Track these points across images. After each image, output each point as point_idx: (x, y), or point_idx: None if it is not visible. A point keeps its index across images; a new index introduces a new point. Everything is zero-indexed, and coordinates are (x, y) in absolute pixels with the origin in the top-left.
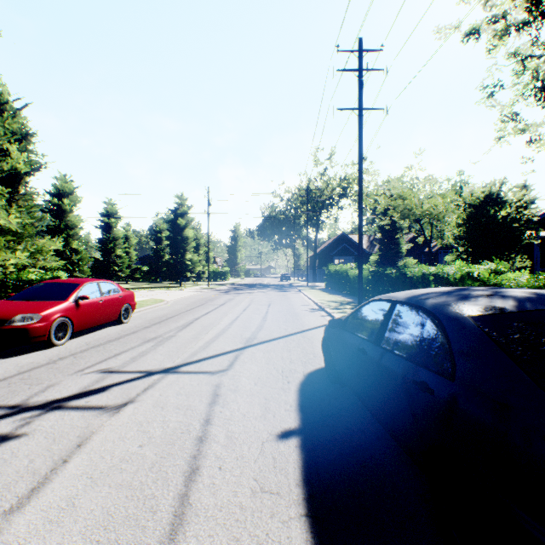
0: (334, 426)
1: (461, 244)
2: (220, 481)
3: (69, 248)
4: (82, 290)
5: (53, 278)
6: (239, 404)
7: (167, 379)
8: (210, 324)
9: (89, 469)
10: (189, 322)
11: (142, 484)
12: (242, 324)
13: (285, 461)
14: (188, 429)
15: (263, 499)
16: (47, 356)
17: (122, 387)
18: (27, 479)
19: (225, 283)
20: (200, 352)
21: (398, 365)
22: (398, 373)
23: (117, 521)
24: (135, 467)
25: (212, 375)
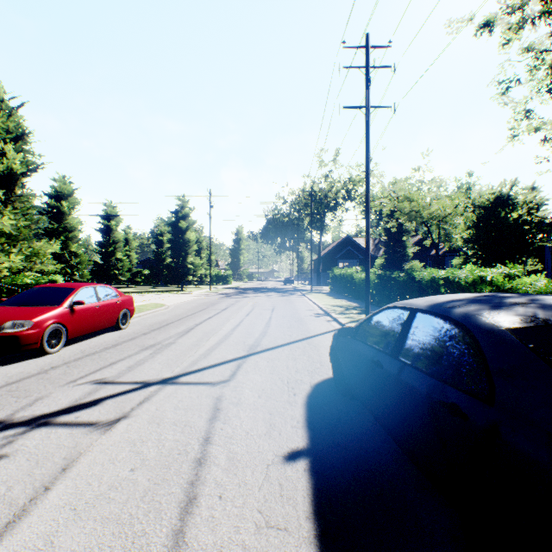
0: (345, 445)
1: (470, 247)
2: (221, 514)
3: (68, 251)
4: (77, 295)
5: (49, 282)
6: (242, 420)
7: (164, 391)
8: (212, 329)
9: (73, 499)
10: (190, 328)
11: (132, 518)
12: (245, 329)
13: (293, 488)
14: (186, 449)
15: (269, 536)
16: (38, 365)
17: (115, 400)
18: (2, 512)
19: (227, 287)
20: (201, 361)
21: (420, 382)
22: (421, 391)
23: None
24: (125, 497)
25: (213, 386)
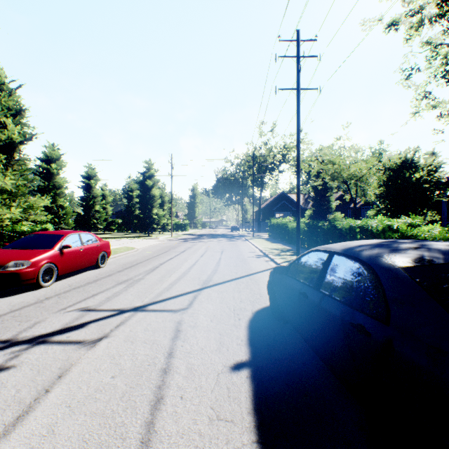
0: (279, 358)
1: (381, 202)
2: (182, 410)
3: (56, 204)
4: (65, 240)
5: (42, 229)
6: (198, 339)
7: (136, 316)
8: (173, 268)
9: (68, 398)
10: (155, 266)
11: (114, 413)
12: (199, 268)
13: (238, 390)
14: (154, 362)
15: (219, 426)
16: (35, 296)
17: (98, 324)
18: (13, 408)
19: (185, 234)
20: (164, 293)
21: (336, 309)
22: (336, 315)
23: (90, 448)
24: (108, 397)
25: (174, 313)
